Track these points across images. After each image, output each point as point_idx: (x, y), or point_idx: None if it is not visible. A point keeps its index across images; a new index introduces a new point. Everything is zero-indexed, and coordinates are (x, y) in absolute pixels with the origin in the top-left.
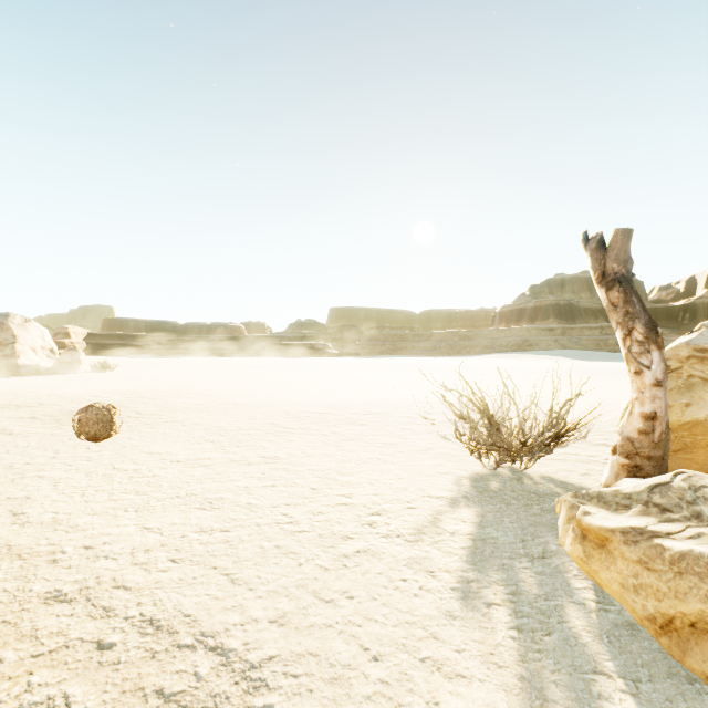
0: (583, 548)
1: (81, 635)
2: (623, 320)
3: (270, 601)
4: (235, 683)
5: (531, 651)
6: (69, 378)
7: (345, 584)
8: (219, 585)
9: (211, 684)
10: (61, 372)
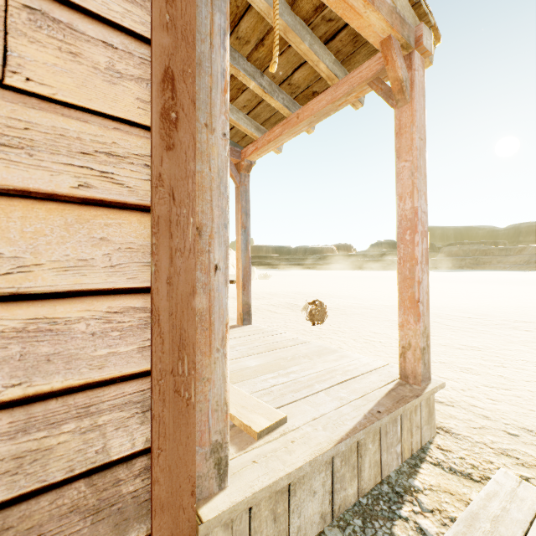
0: None
1: (486, 425)
2: None
3: None
4: None
5: None
6: (253, 283)
7: None
8: None
9: None
10: None
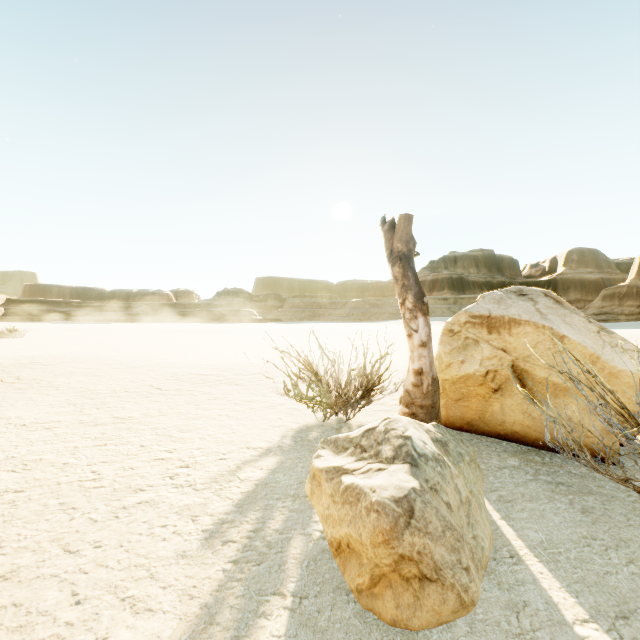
0: (311, 486)
1: None
2: (401, 291)
3: (13, 557)
4: None
5: (232, 580)
6: None
7: (103, 534)
8: None
9: None
10: None
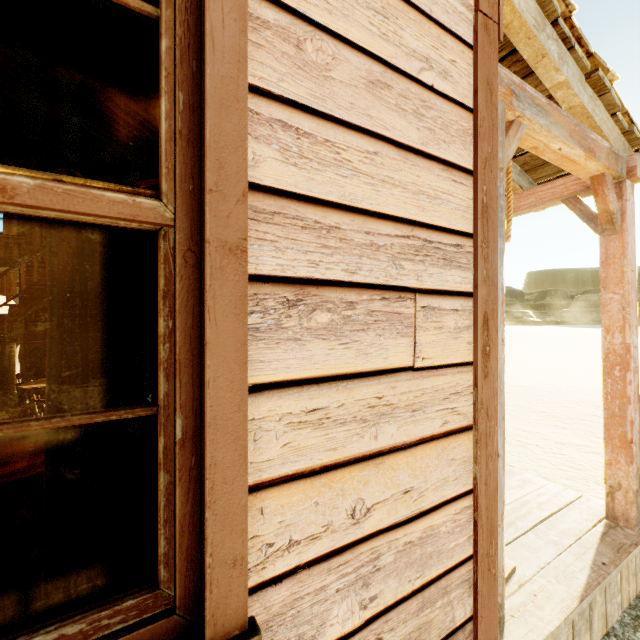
0: None
1: None
2: None
3: None
4: None
5: None
6: None
7: None
8: None
9: None
10: None
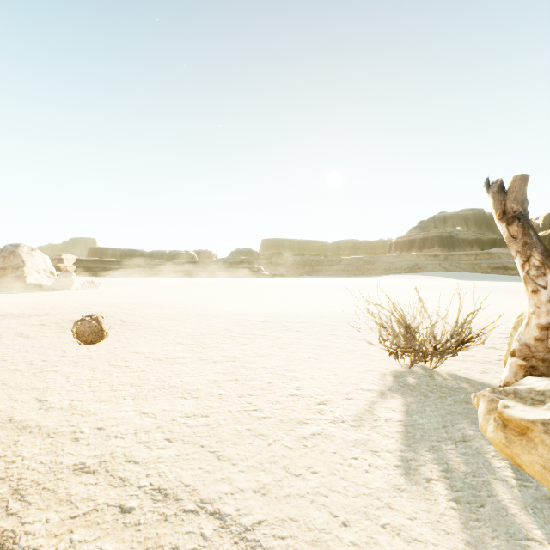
0: (505, 435)
1: (106, 500)
2: (522, 249)
3: (251, 474)
4: (234, 543)
5: (471, 519)
6: (65, 294)
7: (308, 461)
8: (208, 461)
9: (216, 543)
10: (58, 289)
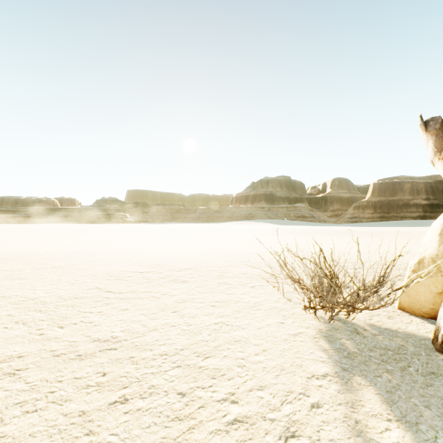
0: None
1: None
2: None
3: None
4: None
5: None
6: None
7: None
8: None
9: None
10: None
